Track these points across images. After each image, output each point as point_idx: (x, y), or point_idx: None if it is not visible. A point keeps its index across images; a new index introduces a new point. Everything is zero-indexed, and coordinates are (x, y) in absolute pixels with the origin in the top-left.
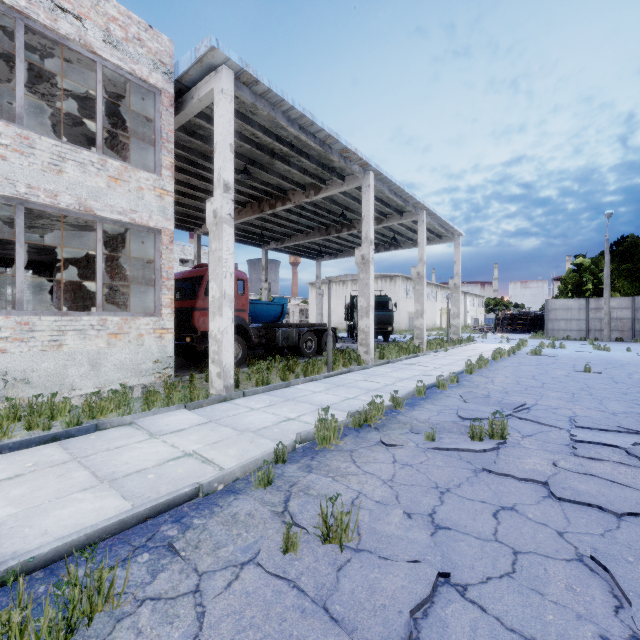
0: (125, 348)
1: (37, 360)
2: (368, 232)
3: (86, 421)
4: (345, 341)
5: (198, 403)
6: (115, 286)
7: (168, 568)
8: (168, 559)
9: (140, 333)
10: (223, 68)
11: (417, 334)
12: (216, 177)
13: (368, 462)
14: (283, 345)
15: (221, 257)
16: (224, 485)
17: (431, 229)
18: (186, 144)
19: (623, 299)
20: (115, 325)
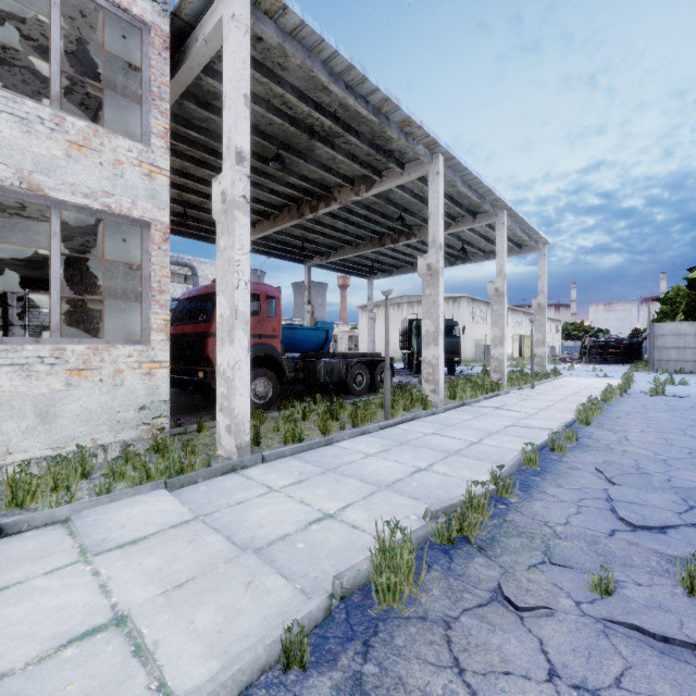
0: (94, 390)
1: None
2: (436, 234)
3: (4, 511)
4: (402, 373)
5: (188, 478)
6: (105, 305)
7: None
8: None
9: (118, 368)
10: None
11: (495, 366)
12: (225, 144)
13: (492, 674)
14: (326, 381)
15: (231, 258)
16: None
17: (510, 236)
18: (202, 124)
19: None
20: (78, 357)
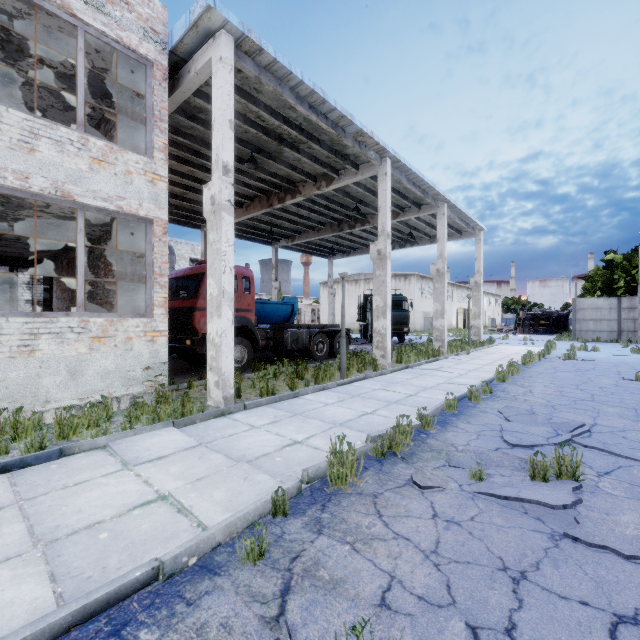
0: (110, 353)
1: (4, 368)
2: (385, 224)
3: (55, 442)
4: (358, 342)
5: (190, 419)
6: (108, 284)
7: None
8: None
9: (128, 336)
10: (221, 33)
11: (436, 336)
12: (214, 158)
13: (399, 516)
14: (292, 348)
15: (219, 249)
16: (198, 557)
17: (450, 224)
18: (187, 131)
19: None
20: (99, 327)
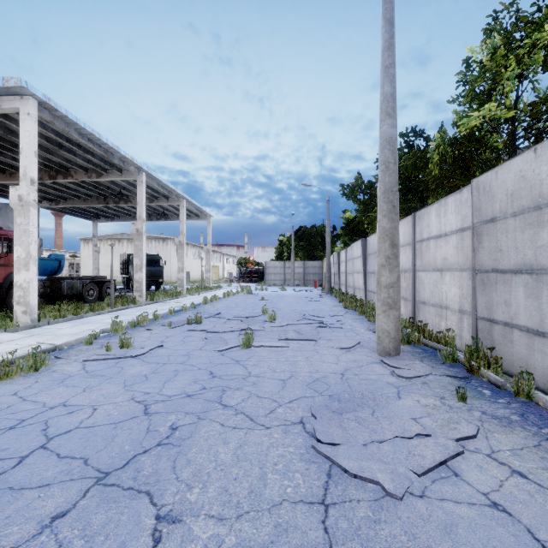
0: None
1: None
2: (142, 213)
3: None
4: (122, 291)
5: (15, 329)
6: None
7: (60, 361)
8: (57, 360)
9: None
10: (29, 99)
11: (179, 283)
12: (22, 172)
13: (139, 335)
14: (68, 293)
15: (27, 230)
16: (67, 347)
17: (191, 210)
18: None
19: (300, 262)
20: None
